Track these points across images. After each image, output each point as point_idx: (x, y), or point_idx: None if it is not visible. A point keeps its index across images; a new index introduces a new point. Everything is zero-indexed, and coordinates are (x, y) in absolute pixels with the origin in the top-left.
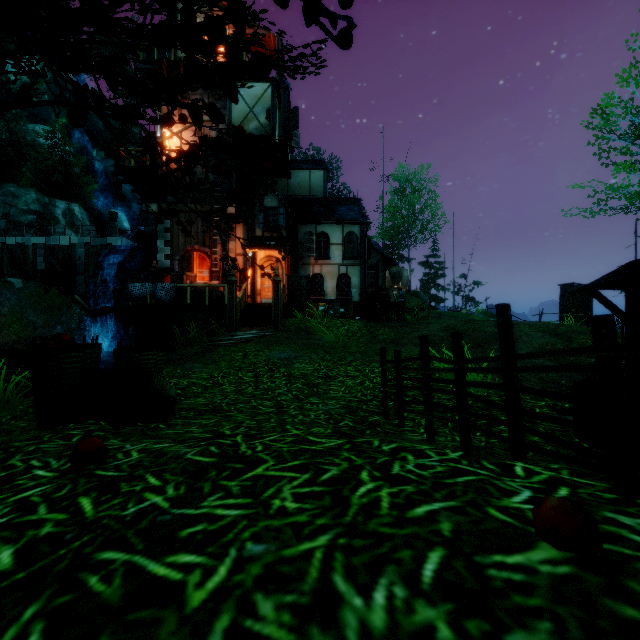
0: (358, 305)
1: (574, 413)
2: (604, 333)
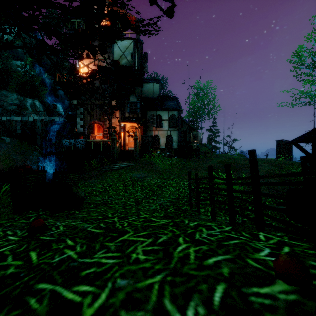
0: (176, 150)
1: (286, 205)
2: (308, 165)
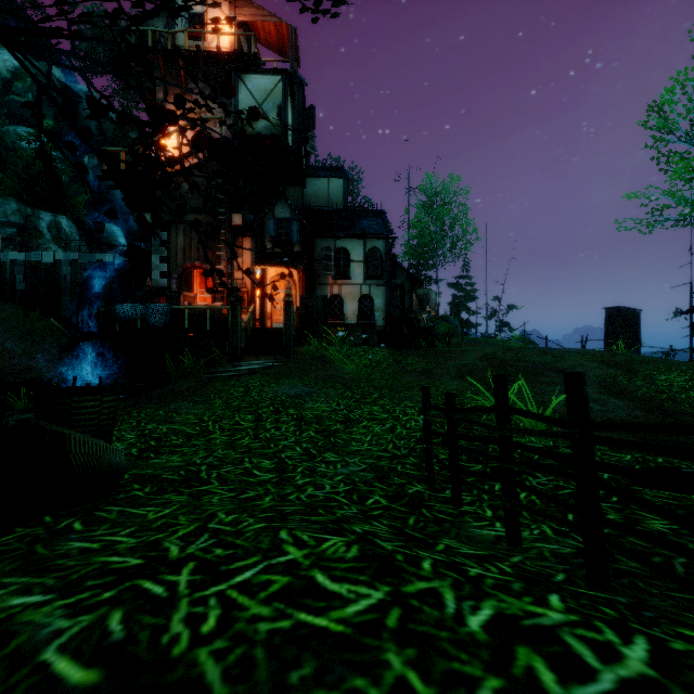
0: (383, 330)
1: None
2: None
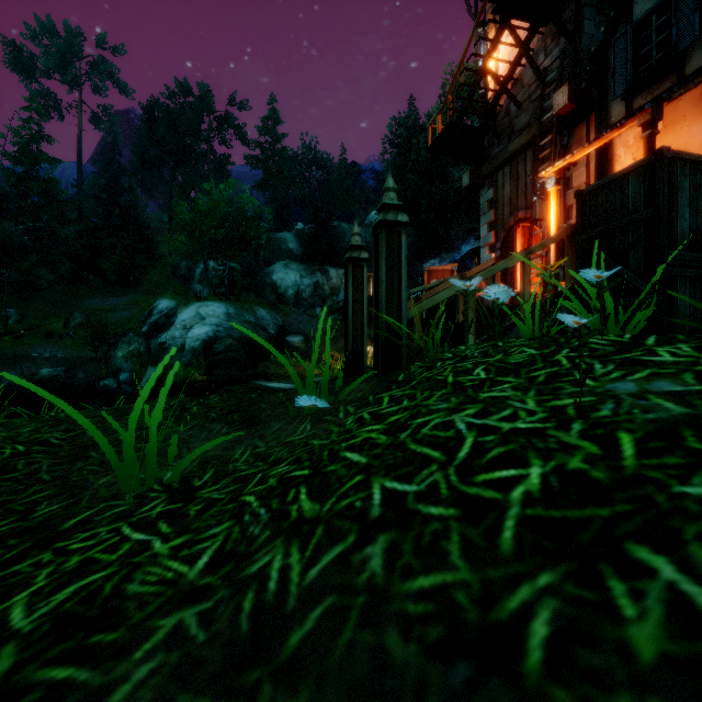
0: None
1: None
2: None
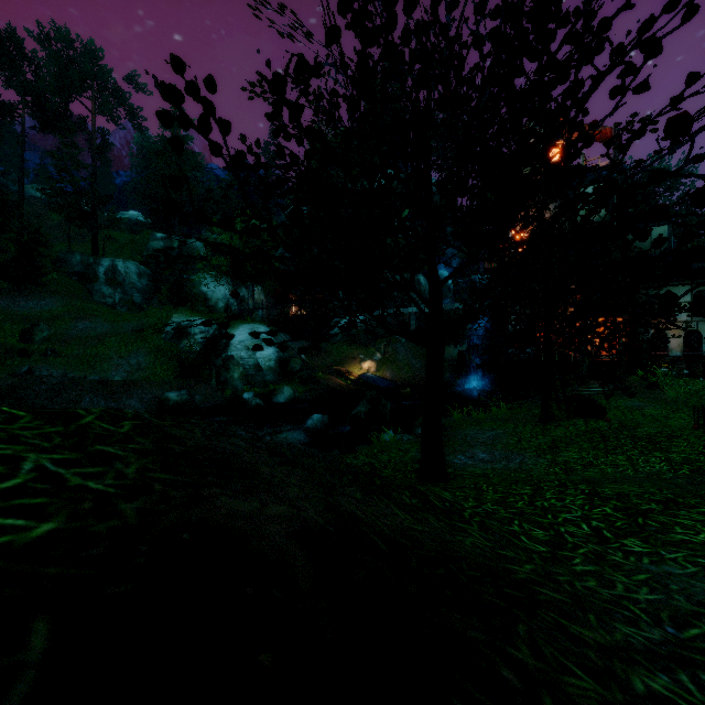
0: None
1: None
2: None
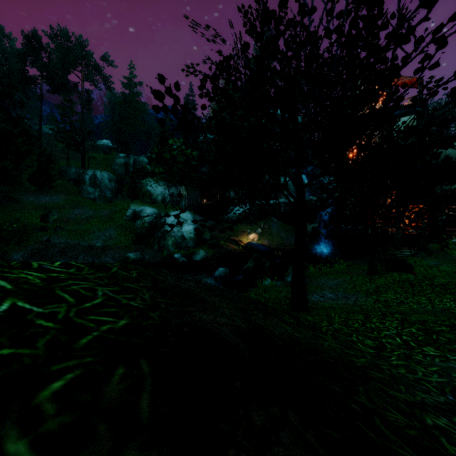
0: None
1: None
2: None
